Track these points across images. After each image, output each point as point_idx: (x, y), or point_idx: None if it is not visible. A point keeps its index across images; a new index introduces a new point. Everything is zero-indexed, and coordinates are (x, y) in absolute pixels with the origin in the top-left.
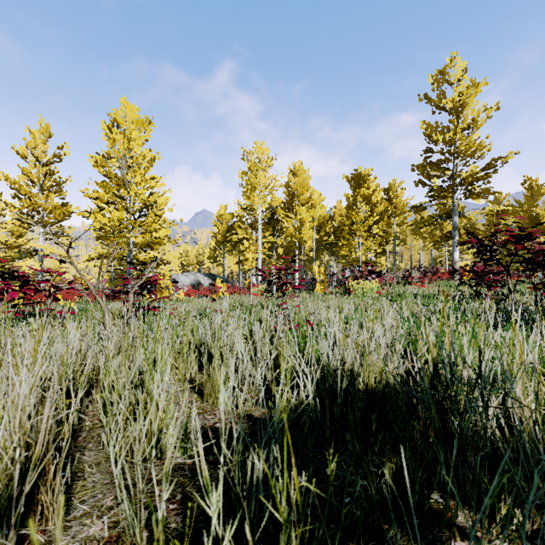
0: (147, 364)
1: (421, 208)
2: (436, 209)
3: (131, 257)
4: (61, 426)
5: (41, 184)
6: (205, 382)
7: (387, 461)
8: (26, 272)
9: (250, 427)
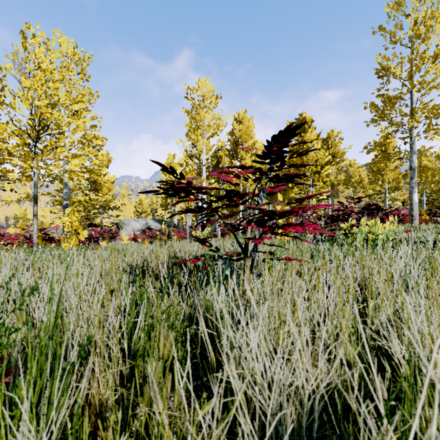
0: None
1: (376, 147)
2: (376, 156)
3: (34, 193)
4: None
5: None
6: None
7: None
8: None
9: None
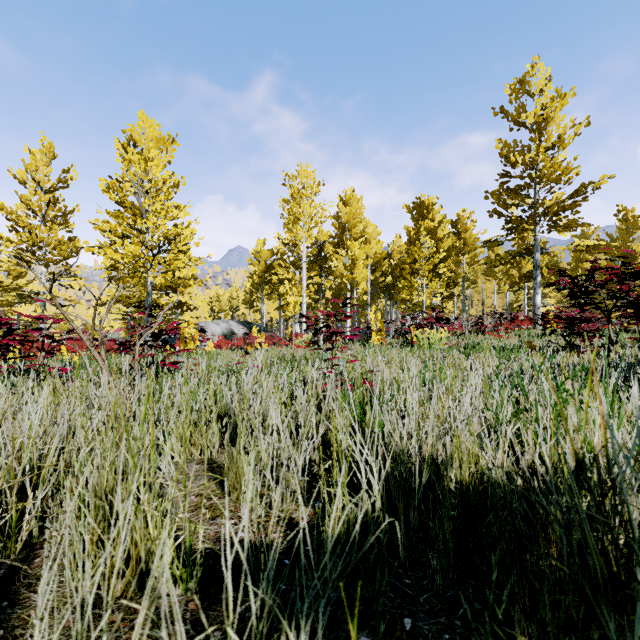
0: (131, 455)
1: (496, 243)
2: (513, 245)
3: (149, 301)
4: (10, 542)
5: (43, 214)
6: (227, 469)
7: (518, 634)
8: (11, 319)
9: (289, 540)
